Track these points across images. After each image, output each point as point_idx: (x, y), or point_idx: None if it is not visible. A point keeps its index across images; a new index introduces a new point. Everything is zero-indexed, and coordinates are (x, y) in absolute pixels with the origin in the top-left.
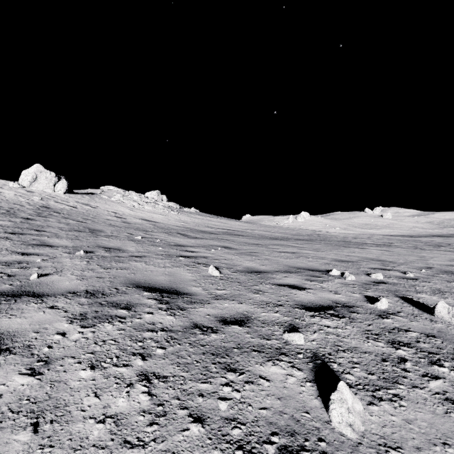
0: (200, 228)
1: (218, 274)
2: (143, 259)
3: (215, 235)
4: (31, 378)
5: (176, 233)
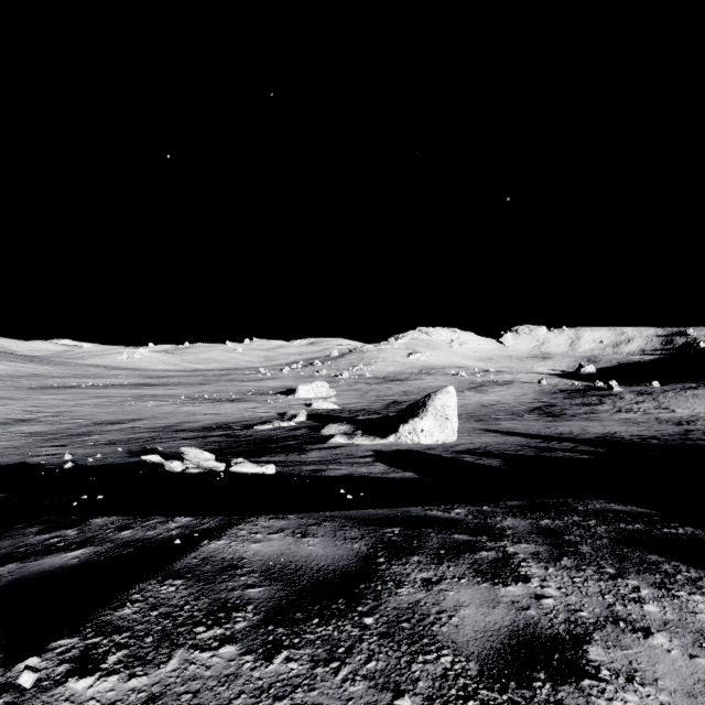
0: (17, 374)
1: (26, 384)
2: (9, 383)
3: (26, 377)
4: (13, 386)
5: (8, 377)
